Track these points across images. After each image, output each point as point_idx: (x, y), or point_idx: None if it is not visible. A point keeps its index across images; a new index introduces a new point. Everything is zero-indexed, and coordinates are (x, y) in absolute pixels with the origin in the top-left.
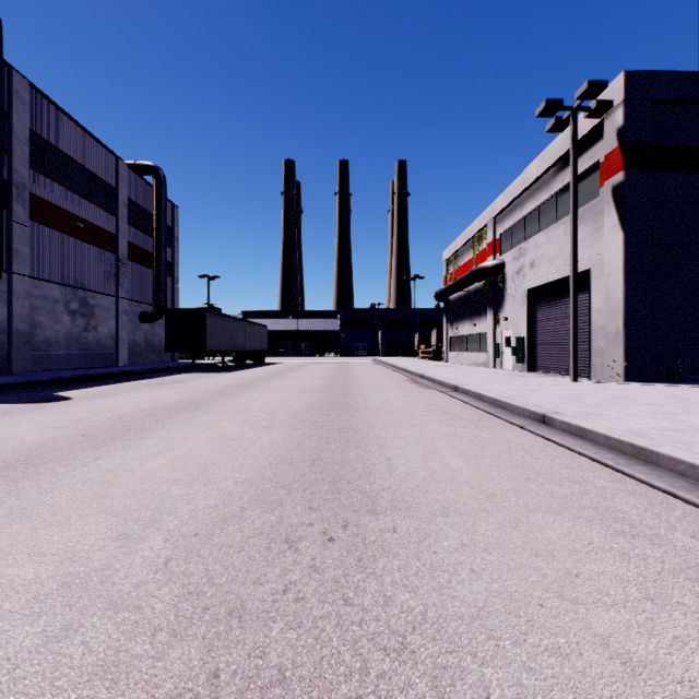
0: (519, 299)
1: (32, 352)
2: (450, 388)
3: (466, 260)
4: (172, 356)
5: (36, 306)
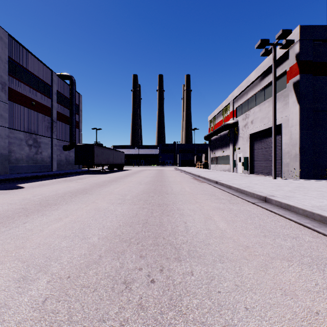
0: (245, 139)
1: (9, 164)
2: (213, 182)
3: (219, 120)
4: (78, 166)
5: (11, 142)
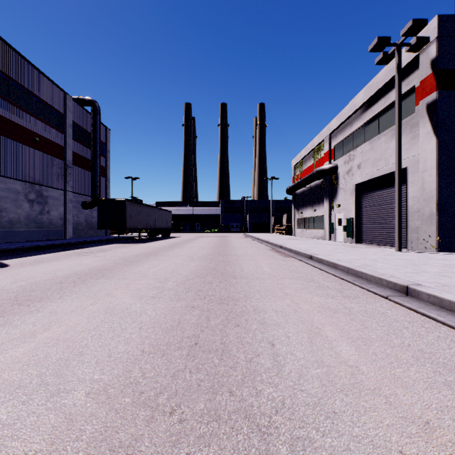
0: (349, 191)
1: None
2: (305, 256)
3: (309, 165)
4: (105, 232)
5: (2, 196)
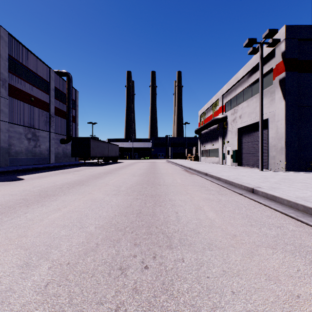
0: (234, 133)
1: (9, 157)
2: (203, 174)
3: (209, 115)
4: (75, 159)
5: (11, 136)
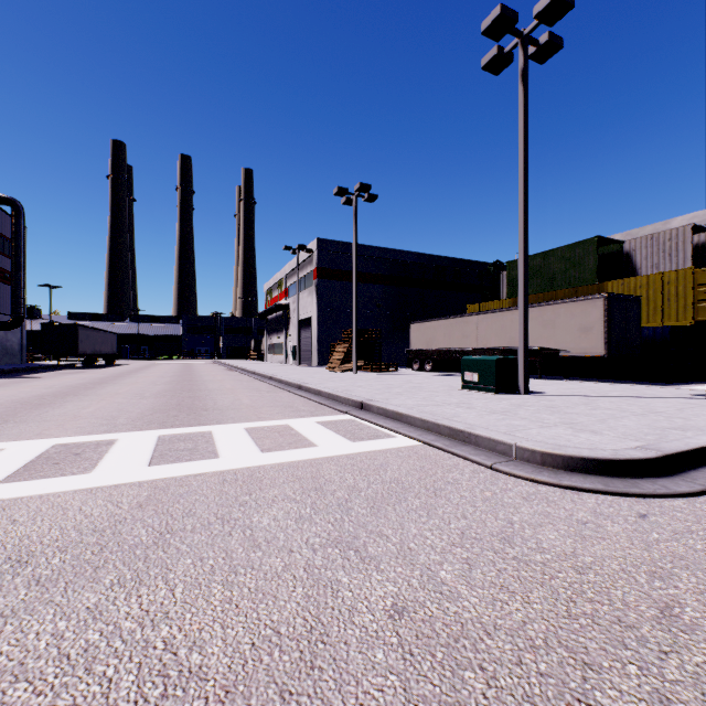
0: (294, 325)
1: None
2: (242, 370)
3: (276, 295)
4: (21, 359)
5: None
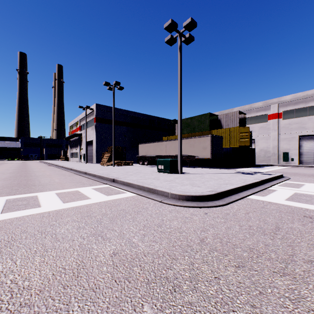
0: (84, 144)
1: None
2: (56, 165)
3: (75, 129)
4: None
5: None
